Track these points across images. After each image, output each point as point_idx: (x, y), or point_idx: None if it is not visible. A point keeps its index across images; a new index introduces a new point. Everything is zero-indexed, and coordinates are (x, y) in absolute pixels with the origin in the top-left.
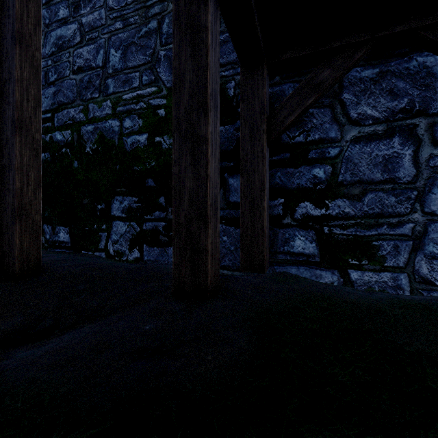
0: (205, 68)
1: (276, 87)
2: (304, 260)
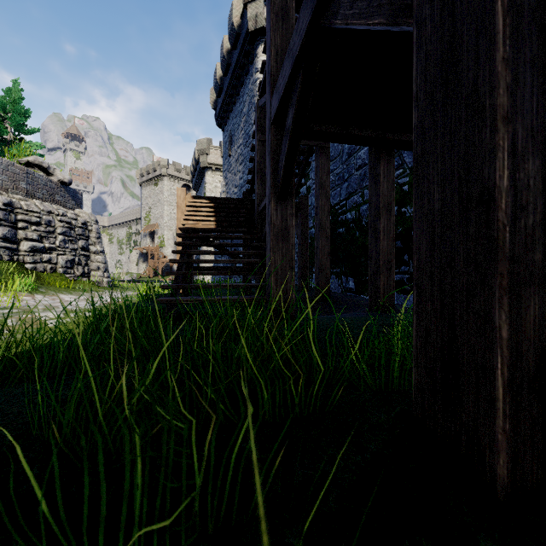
0: (379, 195)
1: None
2: None
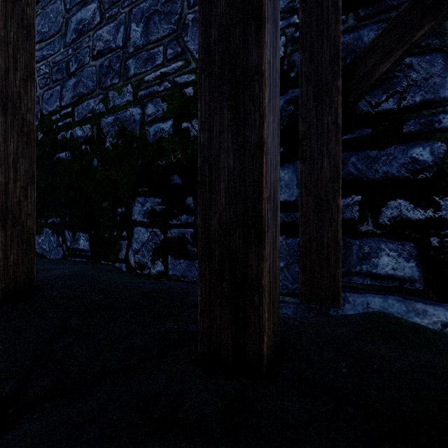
0: None
1: (348, 34)
2: (395, 286)
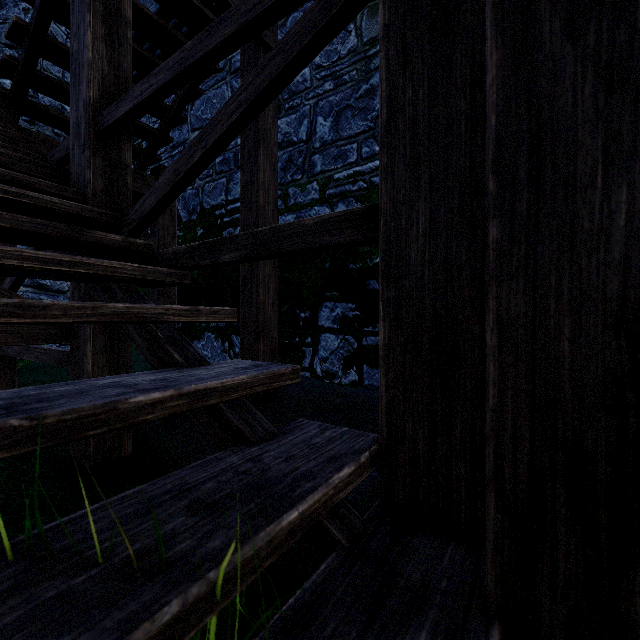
0: None
1: None
2: None
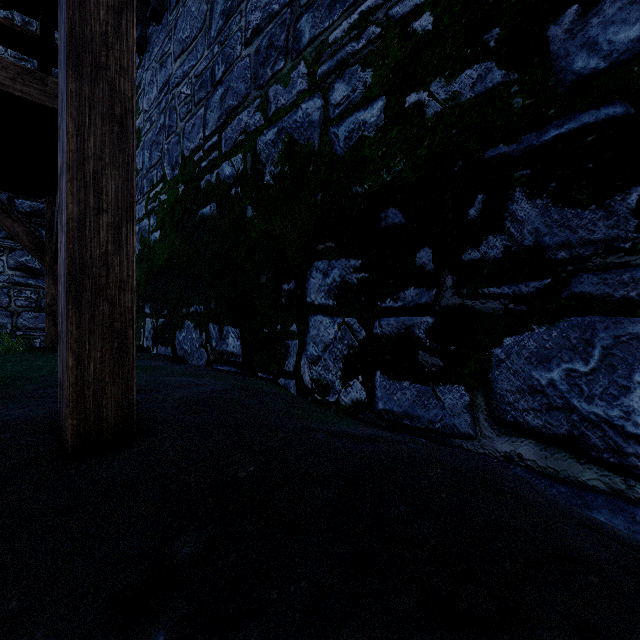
0: None
1: None
2: None
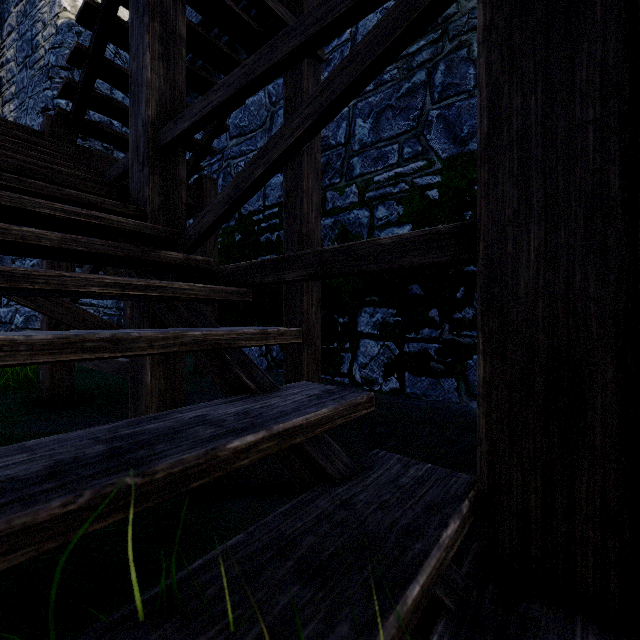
0: None
1: None
2: None
